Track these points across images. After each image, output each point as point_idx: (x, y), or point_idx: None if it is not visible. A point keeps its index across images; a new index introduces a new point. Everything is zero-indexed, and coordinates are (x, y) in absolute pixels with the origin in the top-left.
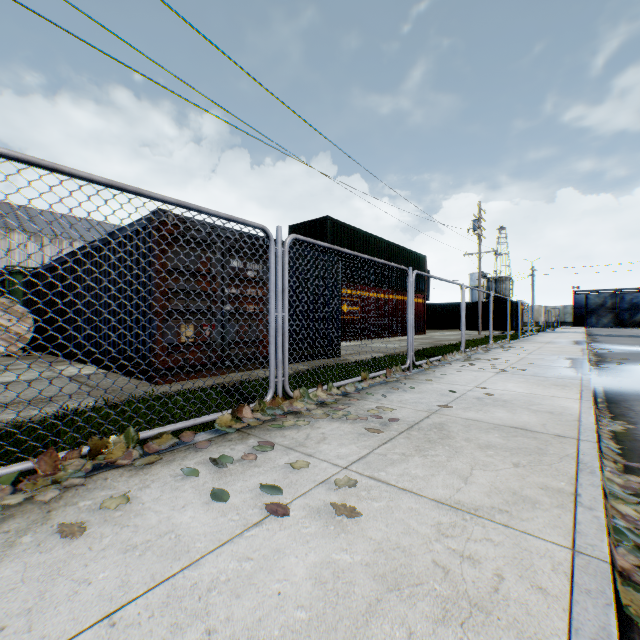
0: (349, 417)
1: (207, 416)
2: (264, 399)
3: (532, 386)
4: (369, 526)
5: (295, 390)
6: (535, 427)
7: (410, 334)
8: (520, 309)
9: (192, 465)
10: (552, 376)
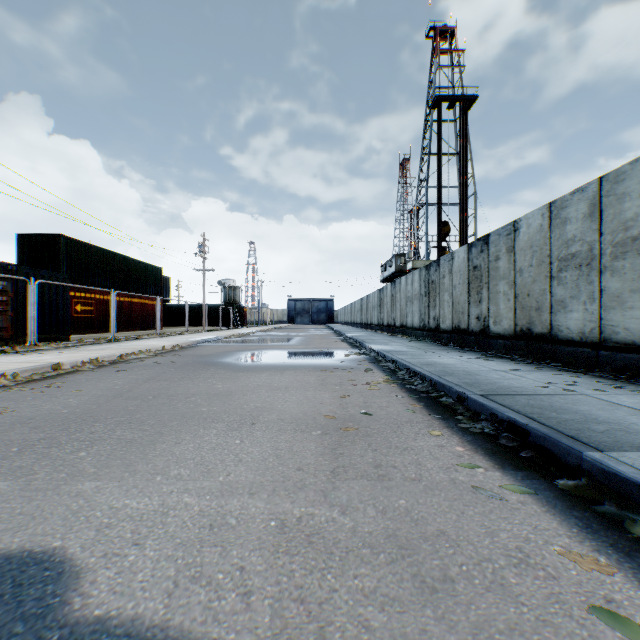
0: (68, 348)
1: (3, 348)
2: (27, 345)
3: (165, 342)
4: (68, 355)
5: (42, 343)
6: (139, 347)
7: (113, 323)
8: (244, 311)
9: (6, 356)
10: (183, 340)
